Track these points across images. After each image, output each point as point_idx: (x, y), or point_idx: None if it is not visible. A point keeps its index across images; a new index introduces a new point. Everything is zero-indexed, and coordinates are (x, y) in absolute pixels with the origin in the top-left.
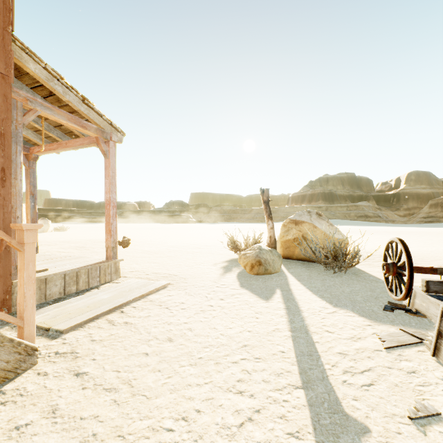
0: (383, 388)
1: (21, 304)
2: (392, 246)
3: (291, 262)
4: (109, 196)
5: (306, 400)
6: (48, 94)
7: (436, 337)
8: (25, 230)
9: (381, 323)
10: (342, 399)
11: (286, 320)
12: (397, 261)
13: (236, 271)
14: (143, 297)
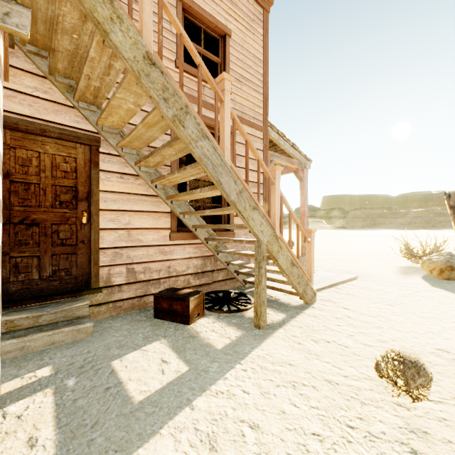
0: None
1: (309, 270)
2: None
3: None
4: (303, 209)
5: None
6: (271, 146)
7: None
8: (311, 232)
9: None
10: None
11: None
12: None
13: (418, 275)
14: (344, 283)
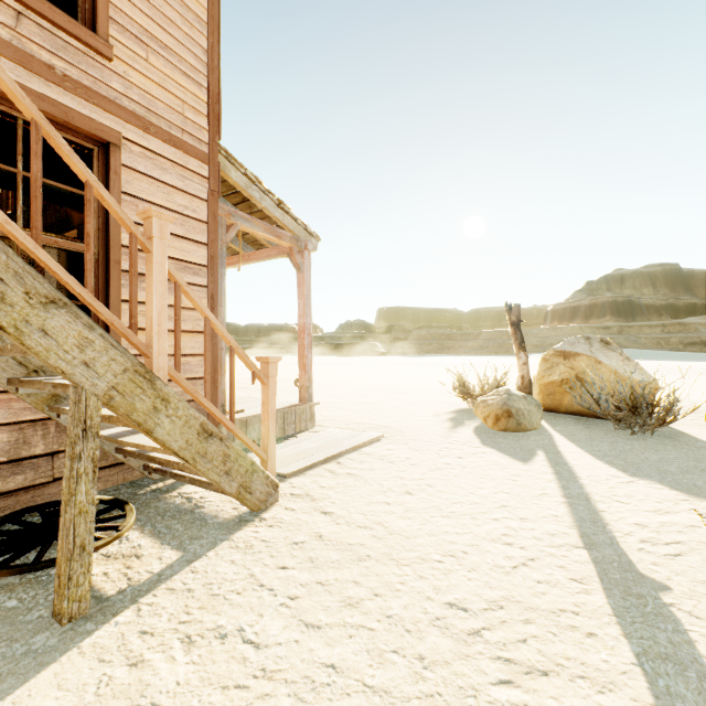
0: (694, 560)
1: (265, 439)
2: None
3: (556, 417)
4: (303, 321)
5: (590, 558)
6: (241, 201)
7: None
8: (270, 363)
9: (705, 499)
10: (637, 562)
11: (557, 485)
12: None
13: (471, 425)
14: (356, 450)
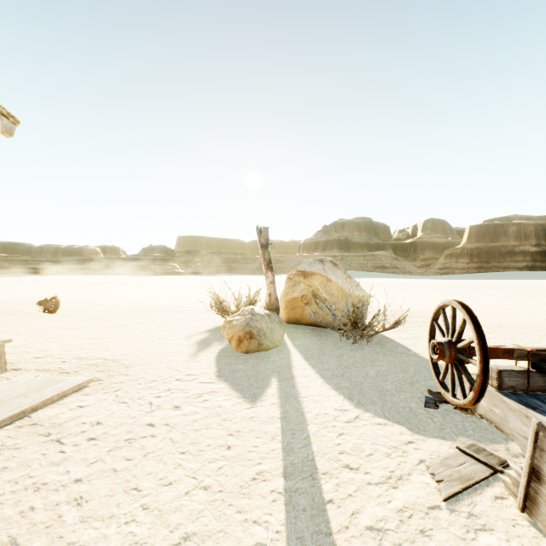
0: None
1: None
2: (444, 314)
3: (298, 329)
4: None
5: None
6: None
7: (528, 477)
8: None
9: (427, 435)
10: None
11: (280, 446)
12: (456, 339)
13: (217, 348)
14: (22, 417)
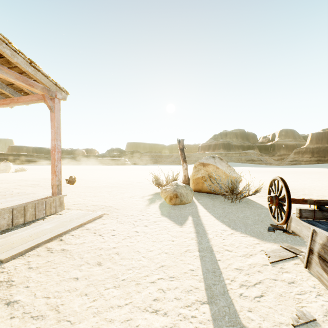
0: (271, 299)
1: None
2: (274, 183)
3: (200, 194)
4: (54, 143)
5: (211, 314)
6: None
7: (308, 253)
8: None
9: (267, 241)
10: (240, 311)
11: (196, 241)
12: (279, 194)
13: (158, 202)
14: (81, 226)
